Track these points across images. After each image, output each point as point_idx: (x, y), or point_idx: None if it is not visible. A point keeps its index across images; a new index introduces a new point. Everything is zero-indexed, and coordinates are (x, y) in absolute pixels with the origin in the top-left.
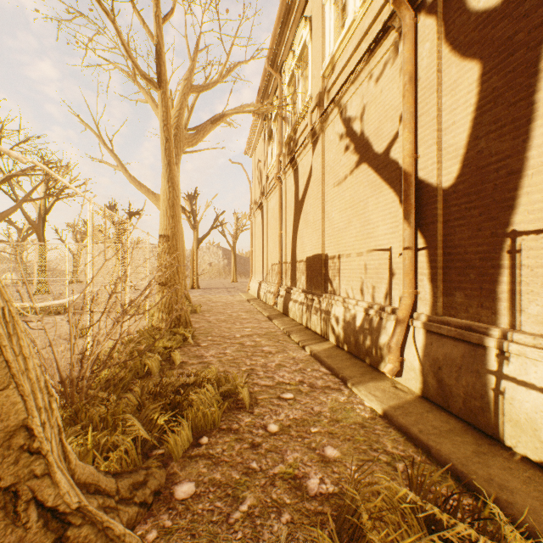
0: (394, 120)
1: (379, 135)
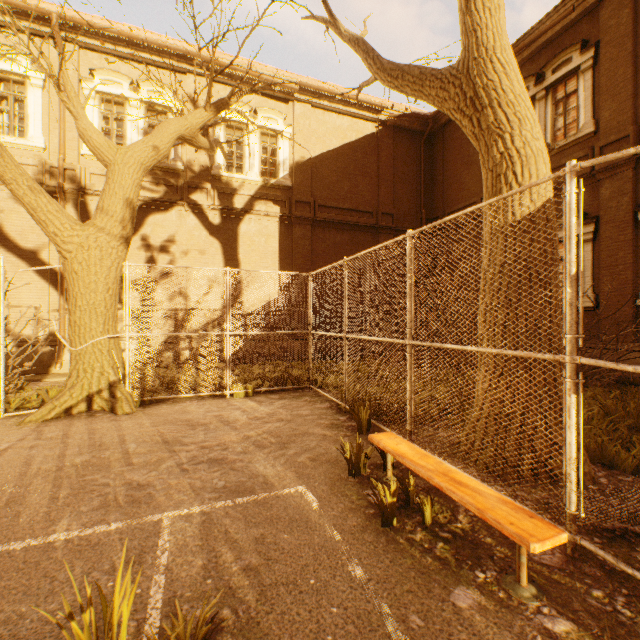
0: (41, 237)
1: (25, 237)
